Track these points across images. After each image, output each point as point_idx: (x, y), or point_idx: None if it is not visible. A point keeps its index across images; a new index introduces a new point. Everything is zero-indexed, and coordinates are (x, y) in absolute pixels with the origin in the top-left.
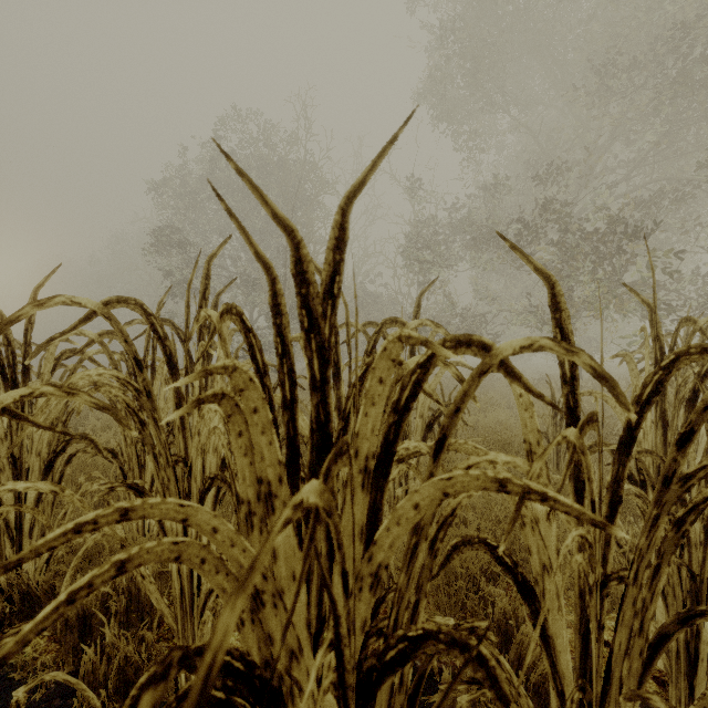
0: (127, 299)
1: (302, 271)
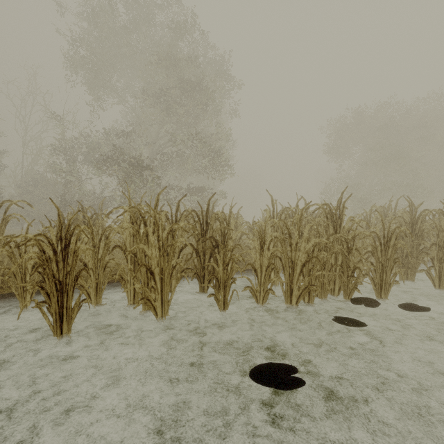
0: None
1: None
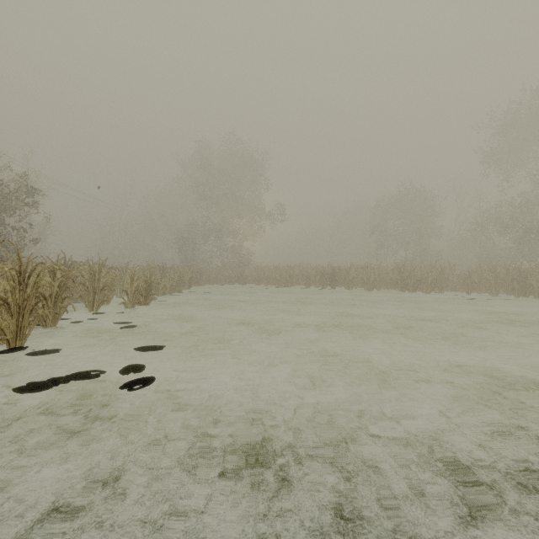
0: (410, 264)
1: (420, 265)
